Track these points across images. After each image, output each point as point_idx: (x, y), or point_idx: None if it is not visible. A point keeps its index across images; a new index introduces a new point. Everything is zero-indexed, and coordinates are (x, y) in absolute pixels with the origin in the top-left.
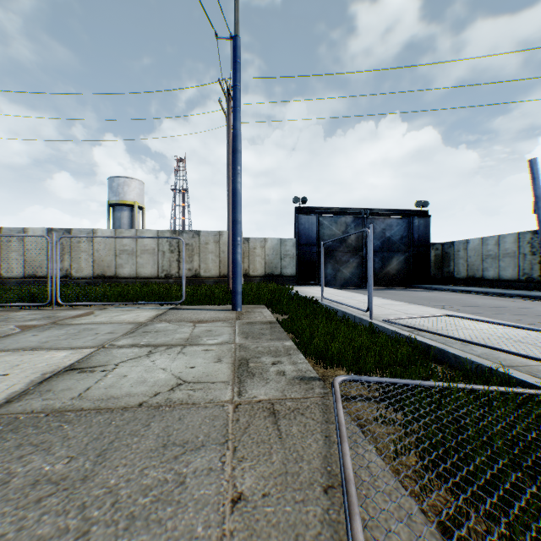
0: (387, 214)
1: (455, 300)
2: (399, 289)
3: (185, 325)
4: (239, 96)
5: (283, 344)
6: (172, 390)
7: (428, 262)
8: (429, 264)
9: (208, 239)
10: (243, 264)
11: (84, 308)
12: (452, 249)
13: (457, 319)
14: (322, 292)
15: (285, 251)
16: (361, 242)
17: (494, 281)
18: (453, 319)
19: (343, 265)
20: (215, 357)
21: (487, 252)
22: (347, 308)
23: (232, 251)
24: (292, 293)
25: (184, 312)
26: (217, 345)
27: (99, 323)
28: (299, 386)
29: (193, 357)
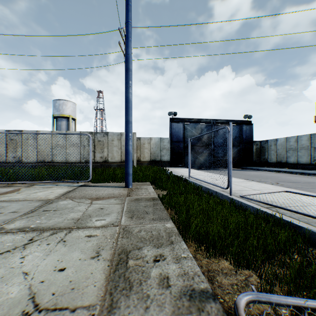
0: (226, 122)
1: (275, 177)
2: (235, 169)
3: (83, 203)
4: (130, 30)
5: (164, 226)
6: None
7: (251, 153)
8: (252, 154)
9: (113, 137)
10: (137, 153)
11: (16, 186)
12: (267, 145)
13: (294, 194)
14: (189, 172)
15: (163, 145)
16: (210, 140)
17: (294, 164)
18: (293, 195)
19: (199, 155)
20: (95, 247)
21: (289, 146)
22: (208, 185)
23: (125, 143)
24: (168, 173)
25: (89, 189)
26: (103, 228)
27: (14, 200)
28: None
29: (71, 249)
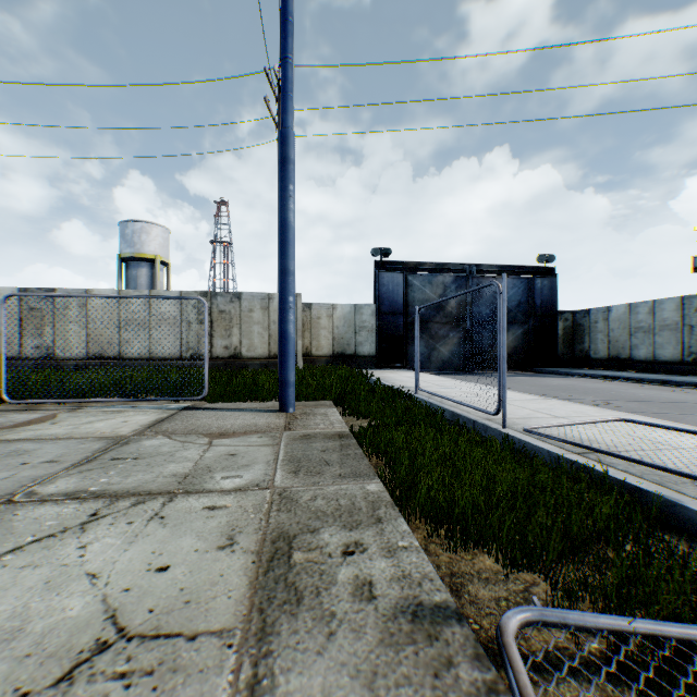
0: (500, 271)
1: (604, 391)
2: (517, 374)
3: (194, 443)
4: (291, 75)
5: (364, 489)
6: (68, 682)
7: (554, 337)
8: (556, 339)
9: (253, 305)
10: (303, 339)
11: (47, 409)
12: (587, 320)
13: (640, 426)
14: (417, 380)
15: (361, 322)
16: (464, 309)
17: (647, 363)
18: (637, 428)
19: (440, 342)
20: (225, 529)
21: (637, 323)
22: (458, 407)
23: (281, 318)
24: (372, 381)
25: (203, 415)
26: (237, 492)
27: (48, 438)
28: (414, 651)
29: (178, 533)
